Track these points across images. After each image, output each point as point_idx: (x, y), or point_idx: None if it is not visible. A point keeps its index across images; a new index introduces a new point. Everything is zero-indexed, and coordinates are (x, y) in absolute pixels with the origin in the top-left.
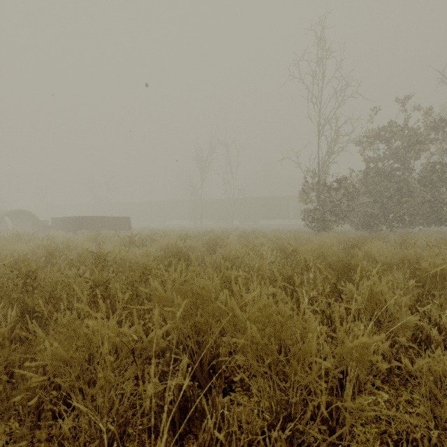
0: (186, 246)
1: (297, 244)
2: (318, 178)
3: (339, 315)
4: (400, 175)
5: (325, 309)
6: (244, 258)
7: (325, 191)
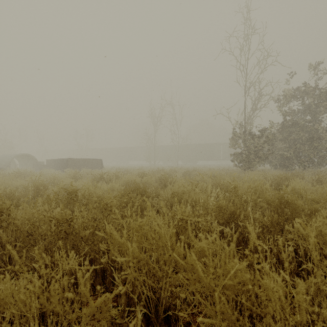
0: (143, 182)
1: (236, 182)
2: (245, 129)
3: (287, 254)
4: (310, 126)
5: (273, 247)
6: (191, 193)
7: (250, 139)
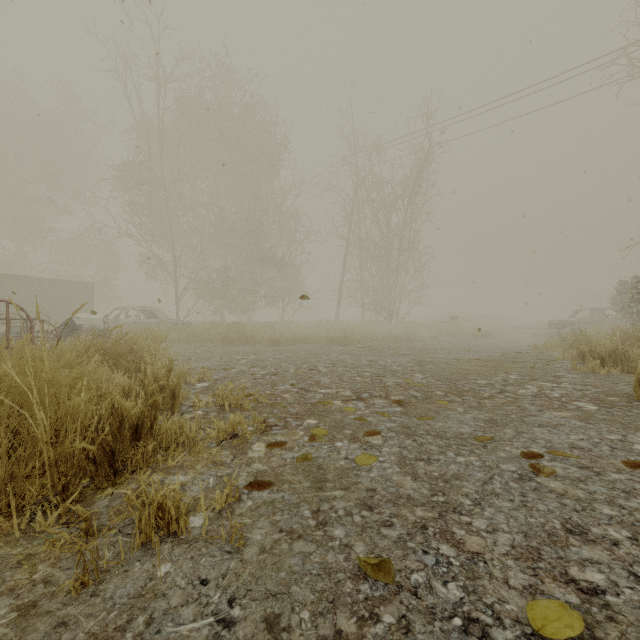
0: None
1: None
2: None
3: None
4: None
5: None
6: None
7: None
